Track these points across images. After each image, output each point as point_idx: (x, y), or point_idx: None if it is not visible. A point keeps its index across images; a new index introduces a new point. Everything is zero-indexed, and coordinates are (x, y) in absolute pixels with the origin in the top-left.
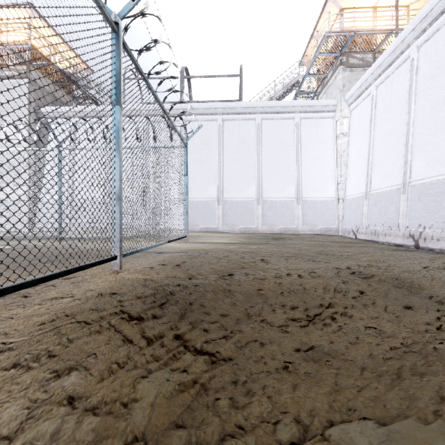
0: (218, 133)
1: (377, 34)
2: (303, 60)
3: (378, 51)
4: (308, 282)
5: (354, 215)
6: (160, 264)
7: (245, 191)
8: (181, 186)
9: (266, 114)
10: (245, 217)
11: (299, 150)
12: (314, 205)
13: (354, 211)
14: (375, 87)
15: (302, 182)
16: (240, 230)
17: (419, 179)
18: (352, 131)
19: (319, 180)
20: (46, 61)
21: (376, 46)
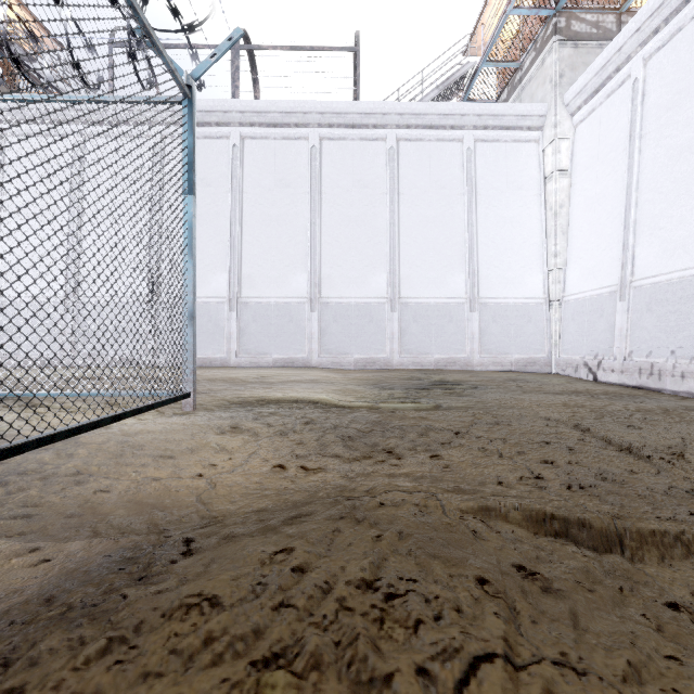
0: (311, 164)
1: None
2: (476, 35)
3: (627, 10)
4: None
5: (588, 333)
6: None
7: (366, 284)
8: (232, 272)
9: (408, 129)
10: (366, 336)
11: (473, 203)
12: (503, 313)
13: (590, 323)
14: (643, 62)
15: (479, 267)
16: (356, 363)
17: None
18: (580, 164)
19: (512, 263)
20: None
21: None
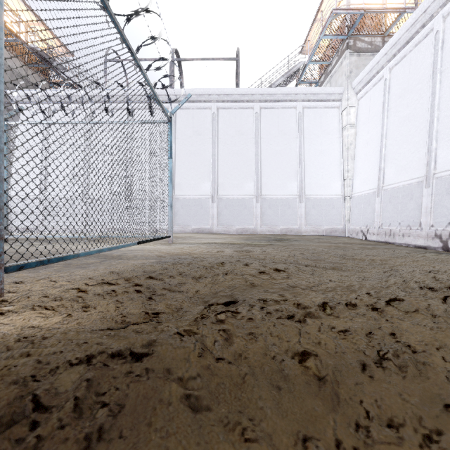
0: (212, 122)
1: (389, 13)
2: (305, 46)
3: (388, 35)
4: (406, 329)
5: (363, 214)
6: (105, 281)
7: (243, 187)
8: None
9: (266, 102)
10: (243, 216)
11: (301, 142)
12: (318, 203)
13: (364, 209)
14: (389, 70)
15: (305, 178)
16: (237, 231)
17: (447, 170)
18: (361, 121)
19: (323, 176)
20: (14, 36)
21: (386, 29)
